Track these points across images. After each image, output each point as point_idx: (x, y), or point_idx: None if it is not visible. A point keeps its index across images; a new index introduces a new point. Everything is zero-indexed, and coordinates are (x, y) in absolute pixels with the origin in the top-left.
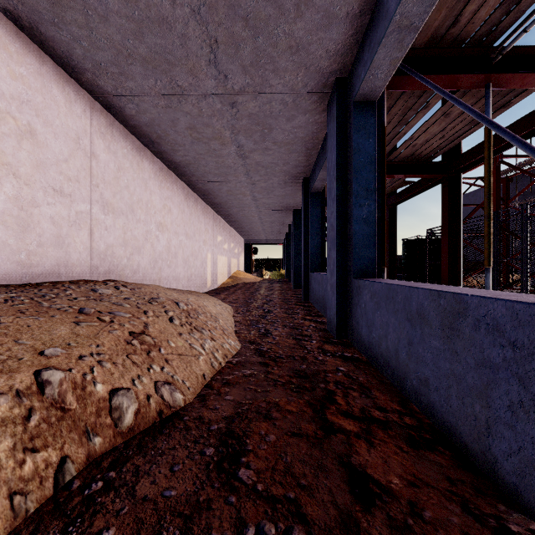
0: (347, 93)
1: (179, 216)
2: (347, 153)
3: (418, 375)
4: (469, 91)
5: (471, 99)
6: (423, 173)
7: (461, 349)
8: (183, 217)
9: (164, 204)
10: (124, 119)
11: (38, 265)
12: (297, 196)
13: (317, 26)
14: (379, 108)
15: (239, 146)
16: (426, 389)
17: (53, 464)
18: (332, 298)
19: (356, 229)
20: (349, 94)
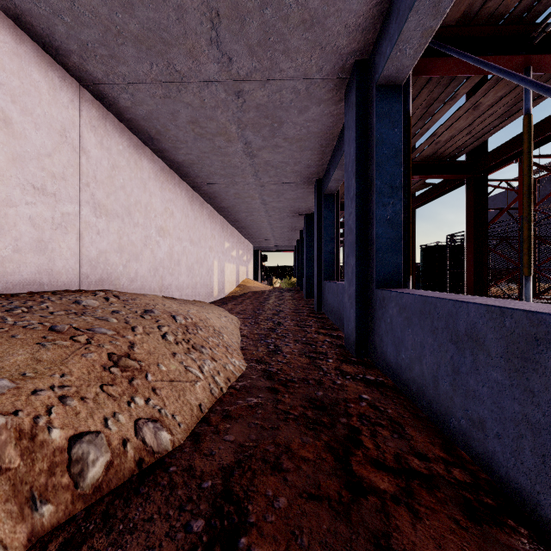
0: (368, 77)
1: (182, 221)
2: (368, 145)
3: (468, 414)
4: (502, 79)
5: (504, 88)
6: (446, 173)
7: (540, 389)
8: (187, 222)
9: (165, 207)
10: (118, 112)
11: (15, 273)
12: (309, 200)
13: None
14: (404, 94)
15: (246, 143)
16: (481, 433)
17: None
18: (350, 310)
19: (379, 232)
20: (371, 77)
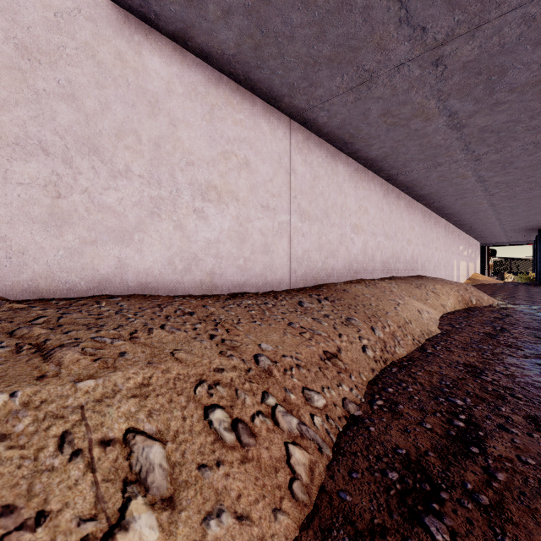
0: None
1: (441, 240)
2: None
3: None
4: None
5: None
6: None
7: None
8: (443, 240)
9: (436, 236)
10: (429, 206)
11: (414, 270)
12: None
13: (538, 178)
14: None
15: (491, 203)
16: None
17: (465, 304)
18: None
19: None
20: None
